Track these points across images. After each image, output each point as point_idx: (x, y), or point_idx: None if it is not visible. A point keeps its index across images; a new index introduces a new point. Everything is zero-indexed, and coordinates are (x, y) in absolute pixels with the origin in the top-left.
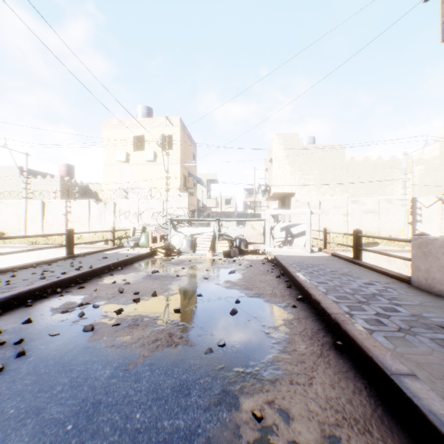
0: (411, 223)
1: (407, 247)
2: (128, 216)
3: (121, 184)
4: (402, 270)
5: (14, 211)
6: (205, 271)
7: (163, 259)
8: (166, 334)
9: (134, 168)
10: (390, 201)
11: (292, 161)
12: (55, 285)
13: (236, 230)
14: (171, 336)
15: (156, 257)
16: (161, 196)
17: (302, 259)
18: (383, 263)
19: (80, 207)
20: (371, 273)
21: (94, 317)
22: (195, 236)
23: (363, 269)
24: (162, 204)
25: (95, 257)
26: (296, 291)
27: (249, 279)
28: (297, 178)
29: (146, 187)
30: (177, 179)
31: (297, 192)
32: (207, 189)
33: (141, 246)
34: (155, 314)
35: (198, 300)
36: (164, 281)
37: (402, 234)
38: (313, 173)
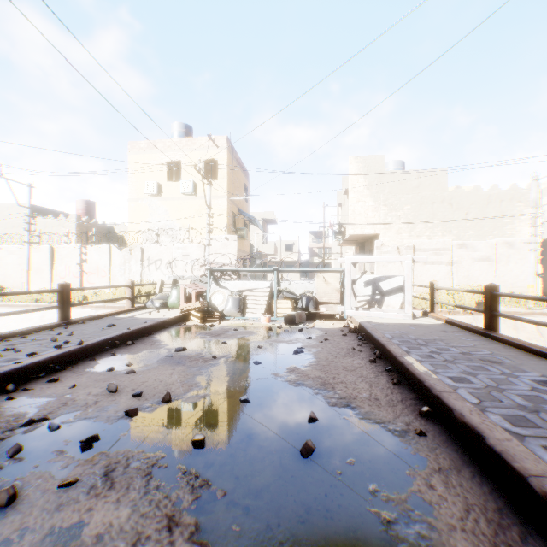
0: (541, 275)
1: (538, 308)
2: (160, 266)
3: (151, 225)
4: (535, 341)
5: (16, 259)
6: (257, 349)
7: (198, 327)
8: (161, 520)
9: (167, 204)
10: (512, 245)
11: (375, 193)
12: (6, 378)
13: (301, 285)
14: (172, 529)
15: (188, 324)
16: (203, 240)
17: (403, 329)
18: (507, 331)
19: (99, 254)
20: (532, 359)
21: (36, 456)
22: (245, 293)
23: (513, 350)
24: (204, 250)
25: (99, 323)
26: (412, 393)
27: (326, 364)
28: (382, 215)
29: (183, 228)
30: (224, 217)
31: (382, 234)
32: (263, 232)
33: (171, 307)
34: (155, 450)
35: (240, 411)
36: (191, 367)
37: (530, 291)
38: (404, 207)
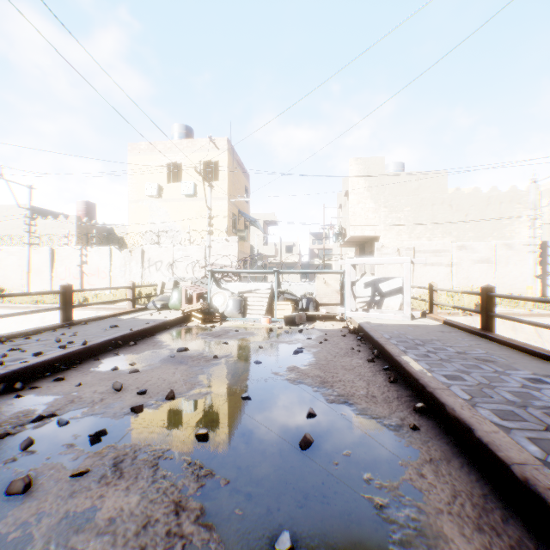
0: (539, 277)
1: (536, 309)
2: (160, 268)
3: (151, 226)
4: (534, 342)
5: (16, 261)
6: (258, 349)
7: (199, 328)
8: (169, 505)
9: (168, 205)
10: (511, 247)
11: (375, 195)
12: (14, 376)
13: (302, 286)
14: (179, 513)
15: (190, 325)
16: (204, 241)
17: (401, 329)
18: (505, 332)
19: (99, 255)
20: (525, 358)
21: (47, 449)
22: (246, 294)
23: (507, 349)
24: (204, 251)
25: (101, 324)
26: (408, 390)
27: (325, 364)
28: (382, 217)
29: (184, 230)
30: (224, 219)
31: (382, 235)
32: (264, 233)
33: (172, 308)
34: (160, 444)
35: (242, 408)
36: (193, 367)
37: (529, 292)
38: (404, 209)
